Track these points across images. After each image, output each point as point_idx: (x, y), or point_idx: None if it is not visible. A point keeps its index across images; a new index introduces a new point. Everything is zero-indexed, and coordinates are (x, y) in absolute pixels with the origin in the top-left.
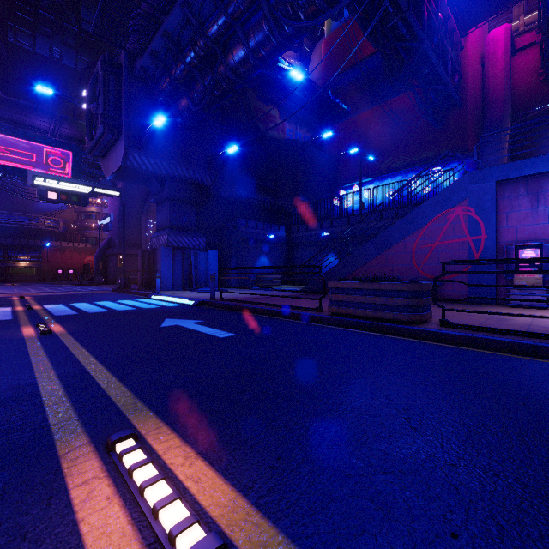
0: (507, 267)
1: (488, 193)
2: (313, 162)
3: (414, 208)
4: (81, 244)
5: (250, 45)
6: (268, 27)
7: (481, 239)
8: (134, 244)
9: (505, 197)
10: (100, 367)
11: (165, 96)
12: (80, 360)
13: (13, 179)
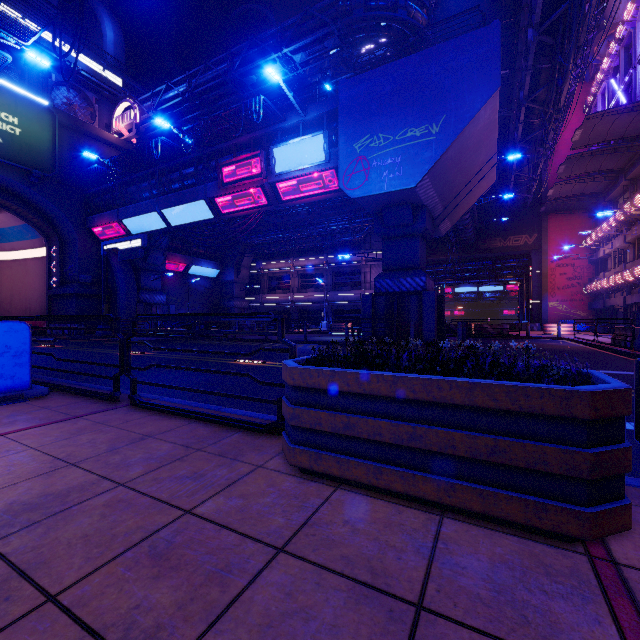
0: None
1: None
2: None
3: None
4: None
5: None
6: None
7: None
8: None
9: None
10: None
11: None
12: None
13: None
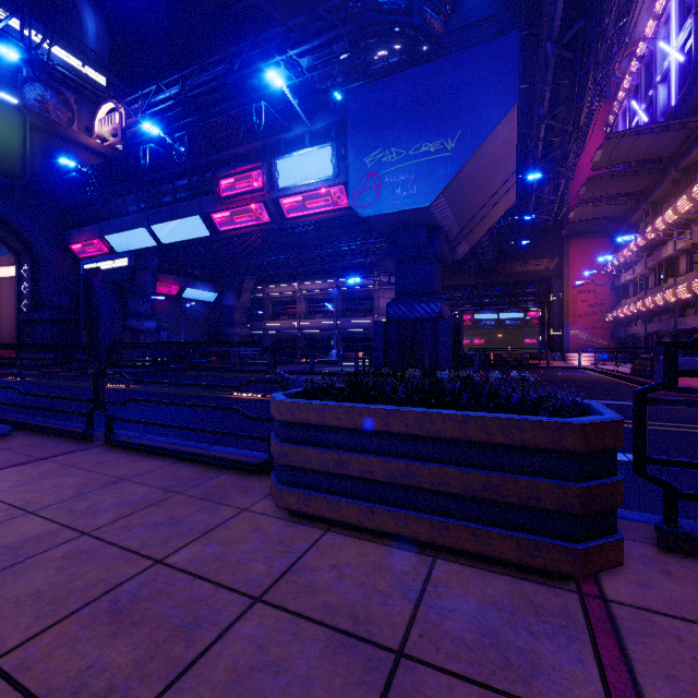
0: None
1: None
2: None
3: None
4: None
5: None
6: None
7: None
8: None
9: None
10: None
11: None
12: None
13: None
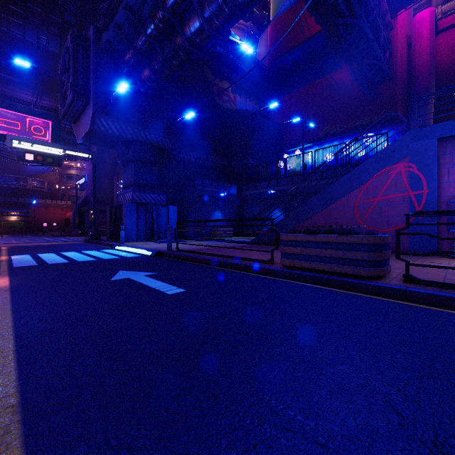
0: (450, 220)
1: (430, 150)
2: (261, 130)
3: (352, 168)
4: (63, 202)
5: (204, 15)
6: None
7: (423, 194)
8: (106, 201)
9: (447, 154)
10: (9, 342)
11: (129, 67)
12: None
13: (1, 145)
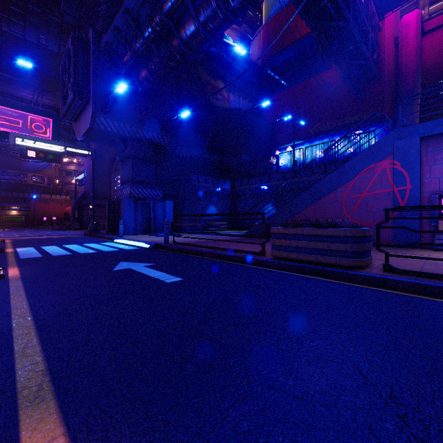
0: (431, 214)
1: (413, 148)
2: (253, 127)
3: (341, 165)
4: (62, 197)
5: (199, 20)
6: (216, 2)
7: (406, 189)
8: (104, 196)
9: (428, 152)
10: (29, 322)
11: (128, 68)
12: (12, 312)
13: (3, 142)
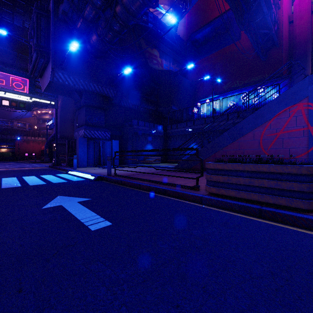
0: None
1: None
2: (181, 85)
3: (251, 111)
4: (39, 138)
5: None
6: None
7: None
8: (69, 137)
9: None
10: None
11: (81, 33)
12: None
13: None
